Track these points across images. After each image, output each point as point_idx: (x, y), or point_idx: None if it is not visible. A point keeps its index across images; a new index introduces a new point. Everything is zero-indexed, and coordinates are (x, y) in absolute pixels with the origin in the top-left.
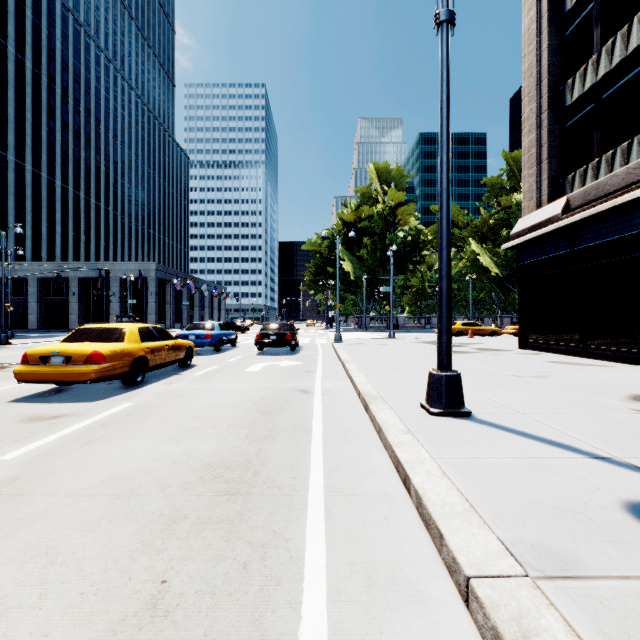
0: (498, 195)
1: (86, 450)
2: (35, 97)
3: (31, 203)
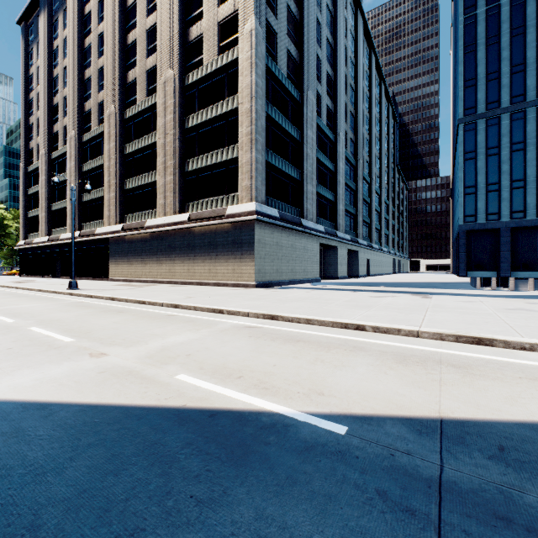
0: None
1: None
2: None
3: None
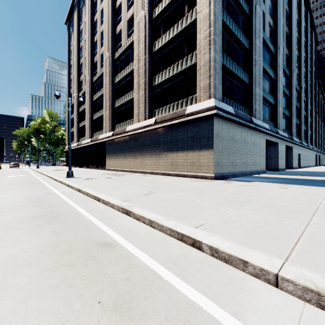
0: None
1: (9, 170)
2: None
3: None
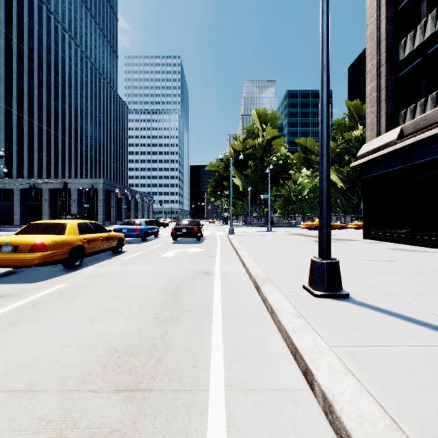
0: (342, 131)
1: (7, 333)
2: (19, 63)
3: (16, 137)
